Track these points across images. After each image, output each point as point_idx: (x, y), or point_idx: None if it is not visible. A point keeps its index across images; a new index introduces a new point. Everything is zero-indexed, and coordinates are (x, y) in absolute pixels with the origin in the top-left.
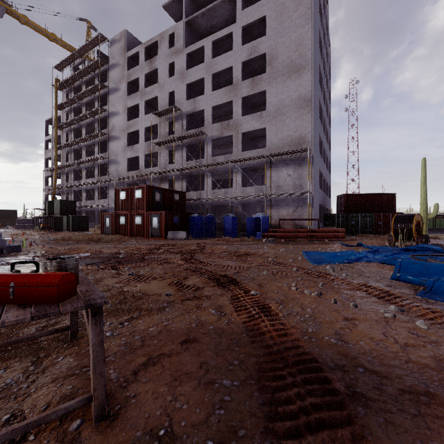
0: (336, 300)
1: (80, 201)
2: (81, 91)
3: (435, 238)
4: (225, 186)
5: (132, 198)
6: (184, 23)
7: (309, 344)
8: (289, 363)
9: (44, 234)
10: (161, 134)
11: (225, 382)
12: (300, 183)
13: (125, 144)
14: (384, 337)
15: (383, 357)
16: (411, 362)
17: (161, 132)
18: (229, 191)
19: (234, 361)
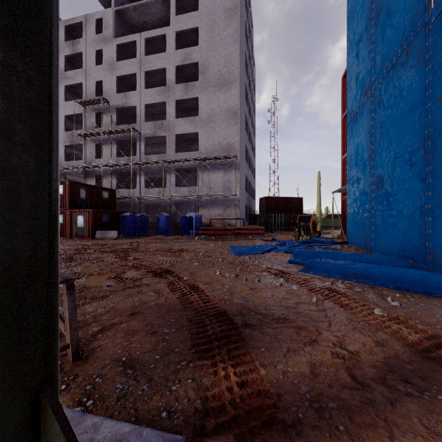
0: (247, 279)
1: None
2: None
3: (327, 233)
4: (158, 185)
5: None
6: (113, 11)
7: (224, 305)
8: (209, 316)
9: None
10: (86, 125)
11: (166, 331)
12: (228, 186)
13: None
14: (271, 296)
15: (268, 306)
16: (282, 306)
17: (86, 123)
18: (162, 191)
19: (171, 320)
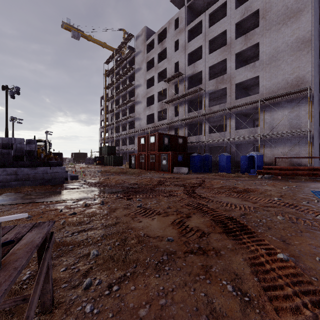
0: None
1: (118, 146)
2: (119, 75)
3: None
4: (219, 131)
5: (148, 142)
6: (186, 7)
7: None
8: None
9: (97, 168)
10: (169, 95)
11: None
12: (297, 122)
13: (145, 106)
14: None
15: None
16: None
17: (169, 94)
18: (223, 134)
19: None
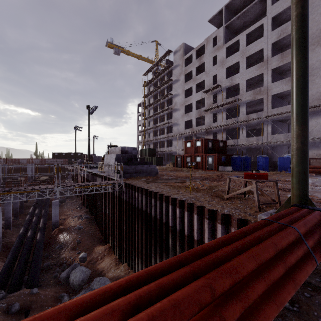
0: None
1: (156, 148)
2: (158, 86)
3: None
4: (253, 134)
5: (194, 146)
6: (223, 27)
7: None
8: None
9: None
10: (207, 104)
11: None
12: None
13: (183, 113)
14: None
15: None
16: None
17: (207, 103)
18: (260, 138)
19: None
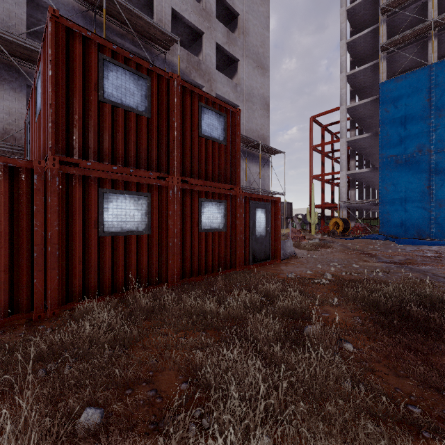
0: None
1: None
2: None
3: None
4: None
5: (185, 126)
6: None
7: None
8: None
9: None
10: None
11: None
12: (263, 183)
13: None
14: None
15: None
16: None
17: None
18: None
19: None
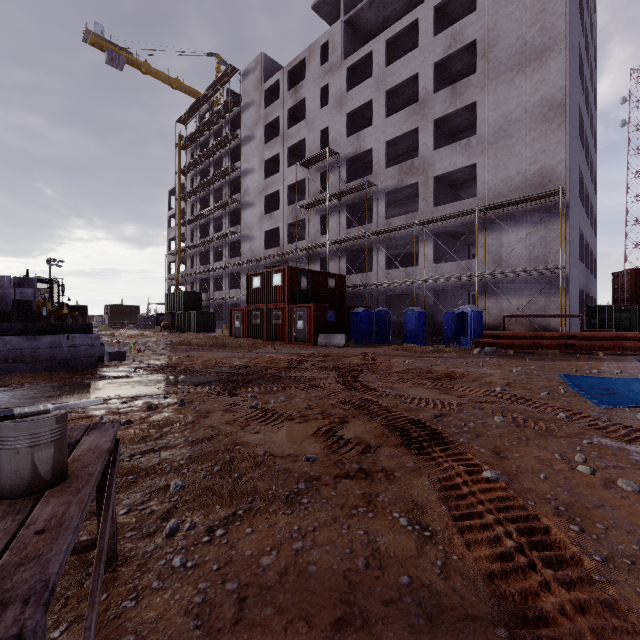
0: None
1: (206, 293)
2: (208, 147)
3: None
4: (405, 264)
5: (268, 285)
6: (342, 23)
7: None
8: None
9: (163, 336)
10: (309, 193)
11: None
12: (541, 252)
13: (261, 212)
14: None
15: None
16: None
17: (309, 190)
18: (412, 272)
19: None
